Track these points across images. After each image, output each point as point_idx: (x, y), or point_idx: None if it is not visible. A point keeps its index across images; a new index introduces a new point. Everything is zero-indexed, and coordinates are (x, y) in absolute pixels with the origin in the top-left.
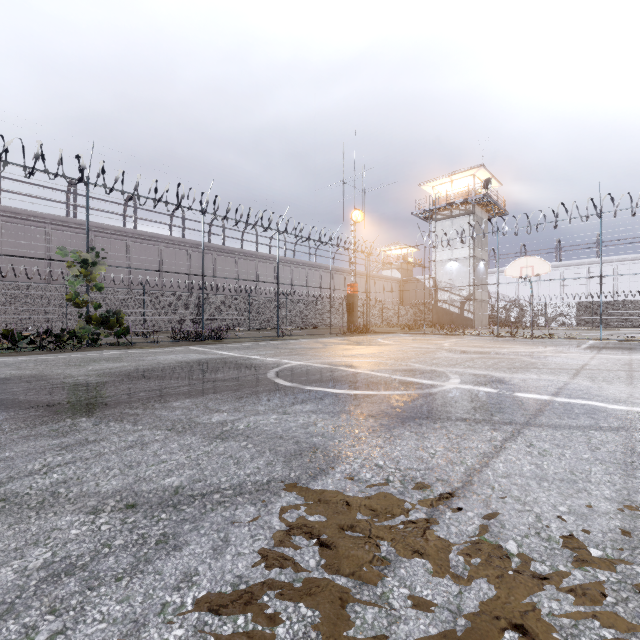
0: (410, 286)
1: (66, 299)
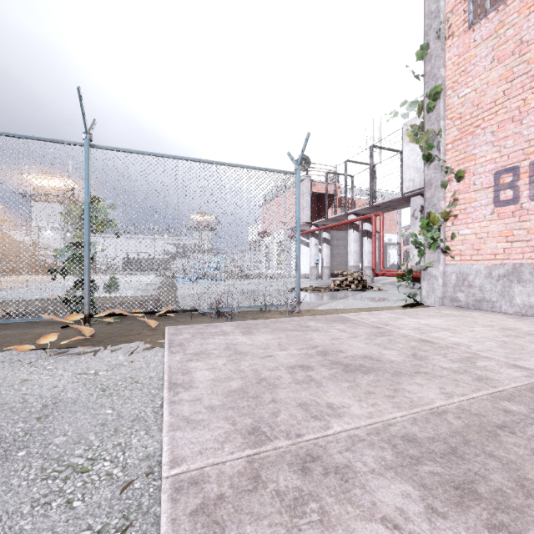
0: None
1: None
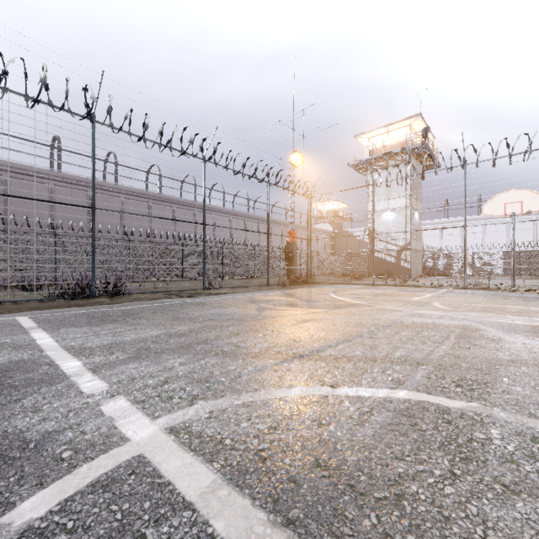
0: (341, 238)
1: None
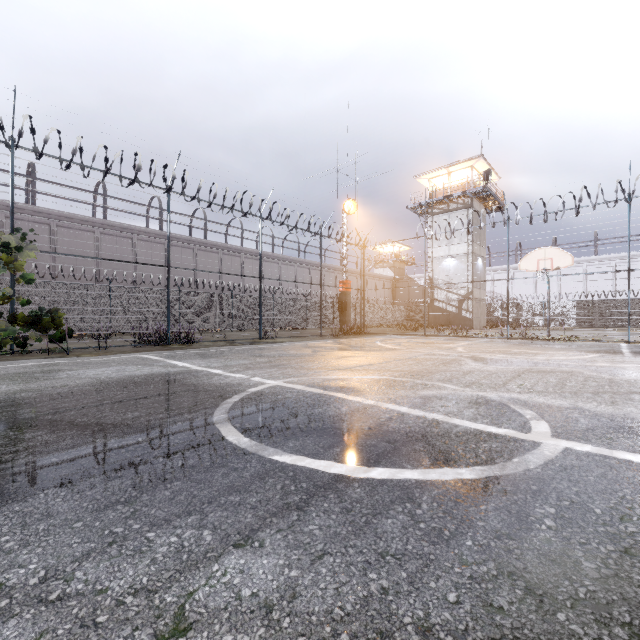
0: (403, 285)
1: None
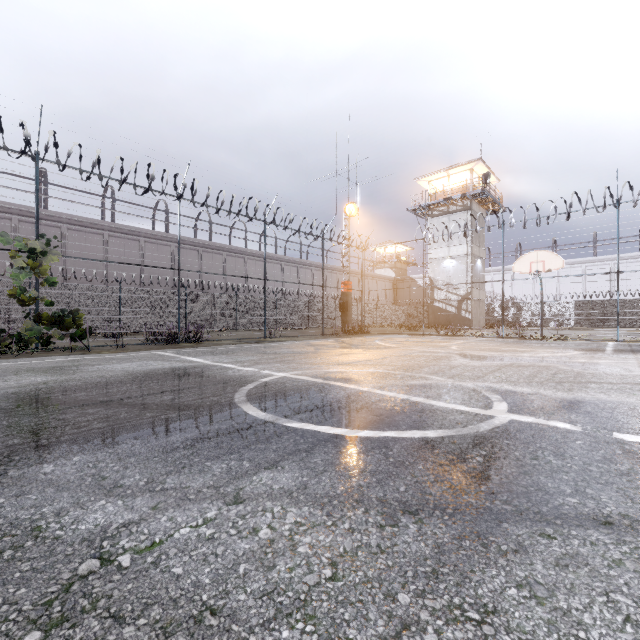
0: (404, 285)
1: (8, 295)
